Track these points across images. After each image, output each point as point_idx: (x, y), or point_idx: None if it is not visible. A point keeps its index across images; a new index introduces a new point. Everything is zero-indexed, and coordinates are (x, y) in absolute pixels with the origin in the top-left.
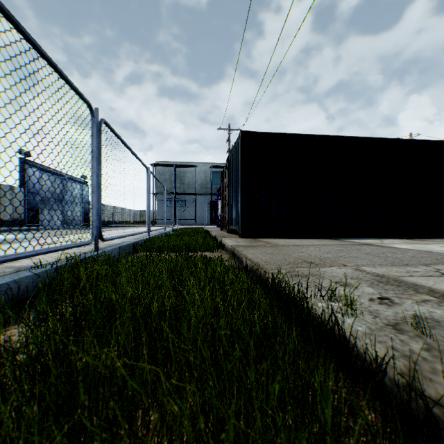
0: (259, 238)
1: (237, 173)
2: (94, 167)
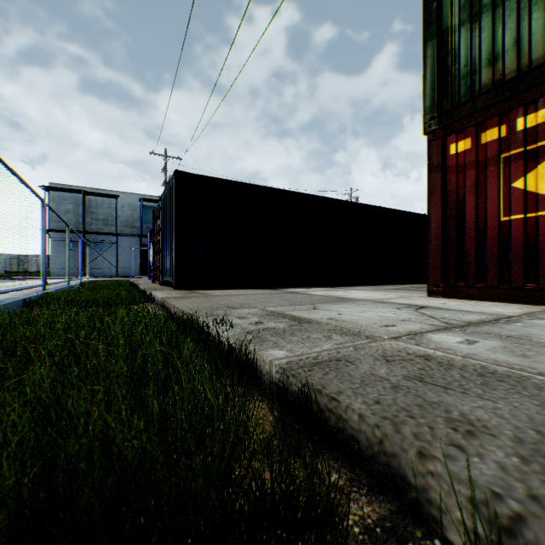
0: (196, 290)
1: (172, 216)
2: None
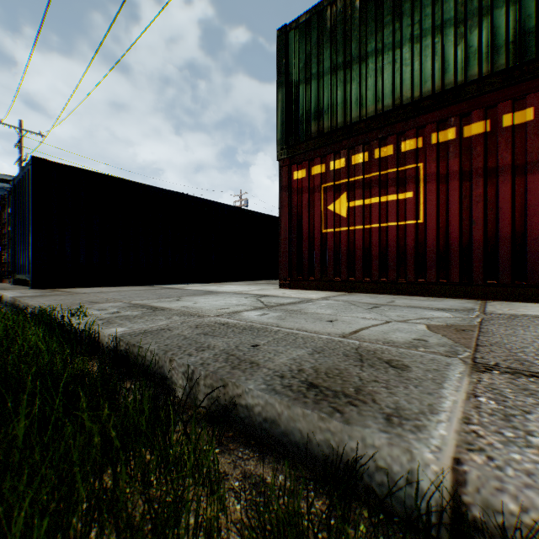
0: (61, 288)
1: (28, 206)
2: None
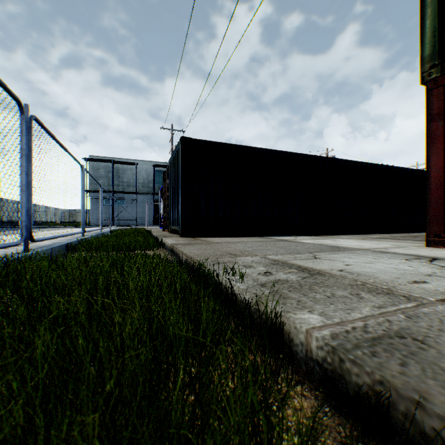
0: (198, 237)
1: (178, 176)
2: (24, 165)
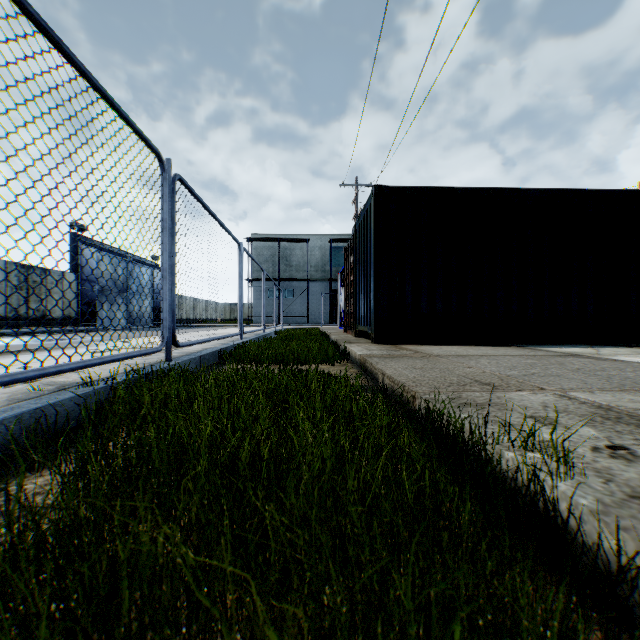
0: (401, 344)
1: (369, 248)
2: (164, 243)
